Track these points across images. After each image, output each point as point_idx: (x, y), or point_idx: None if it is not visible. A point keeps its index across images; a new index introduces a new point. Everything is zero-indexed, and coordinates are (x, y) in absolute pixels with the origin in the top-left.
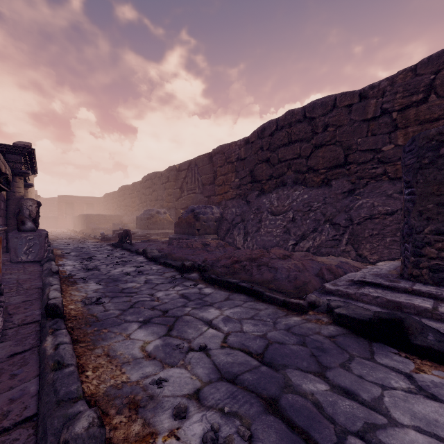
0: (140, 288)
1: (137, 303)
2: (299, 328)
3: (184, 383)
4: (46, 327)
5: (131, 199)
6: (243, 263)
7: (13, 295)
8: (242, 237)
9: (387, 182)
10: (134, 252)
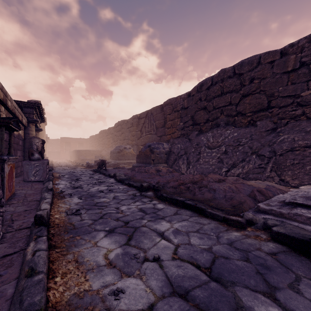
0: (109, 203)
1: (105, 215)
2: (240, 243)
3: (139, 297)
4: (33, 233)
5: (107, 139)
6: (188, 185)
7: (19, 206)
8: (185, 165)
9: (305, 121)
10: (108, 175)
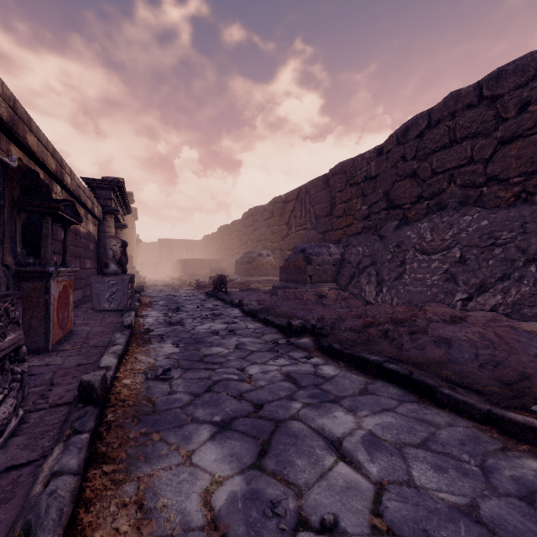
0: (227, 357)
1: (217, 383)
2: None
3: None
4: (69, 421)
5: (230, 241)
6: (384, 326)
7: (72, 355)
8: (374, 287)
9: None
10: (229, 303)
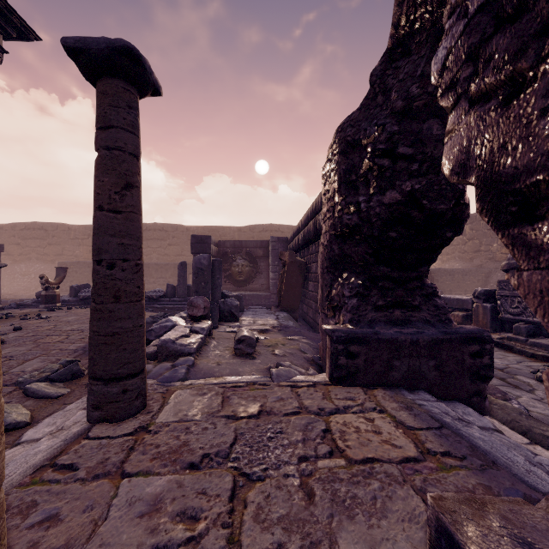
0: None
1: None
2: None
3: None
4: None
5: None
6: (6, 295)
7: None
8: None
9: None
10: None
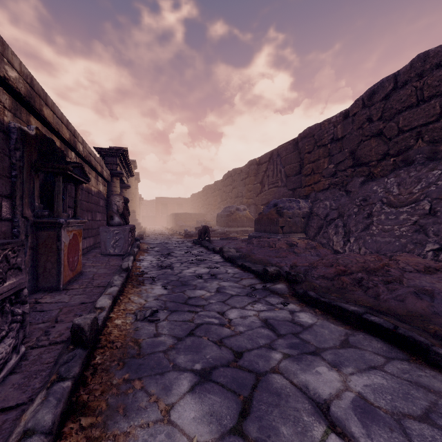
0: (209, 300)
1: (199, 327)
2: None
3: None
4: (57, 364)
5: (213, 198)
6: (357, 275)
7: (77, 294)
8: (341, 237)
9: None
10: (212, 250)
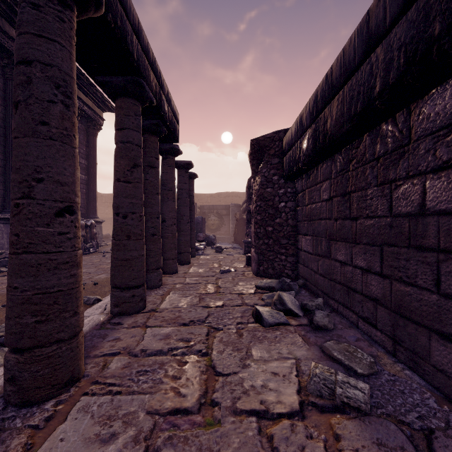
0: None
1: None
2: None
3: None
4: None
5: None
6: None
7: None
8: None
9: None
10: None
